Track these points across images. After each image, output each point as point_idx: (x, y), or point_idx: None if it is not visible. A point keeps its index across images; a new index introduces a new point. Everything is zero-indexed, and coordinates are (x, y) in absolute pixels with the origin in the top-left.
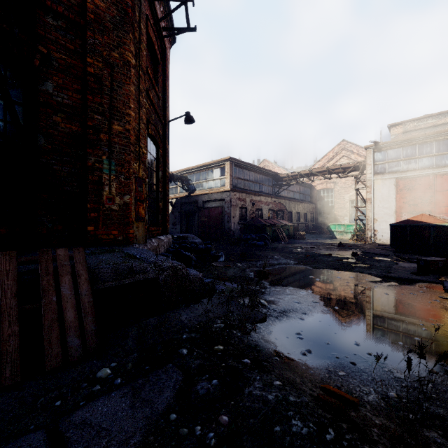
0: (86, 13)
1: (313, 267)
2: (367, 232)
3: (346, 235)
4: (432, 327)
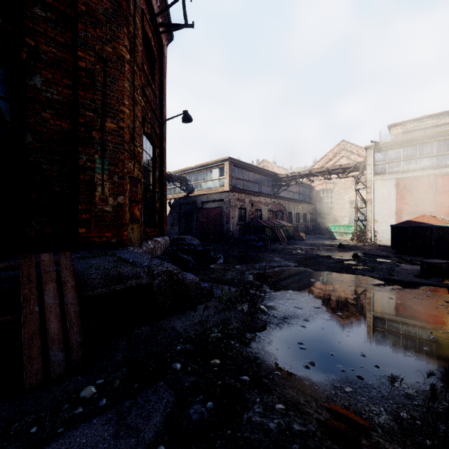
0: (77, 5)
1: (313, 270)
2: (367, 232)
3: (345, 236)
4: (441, 335)
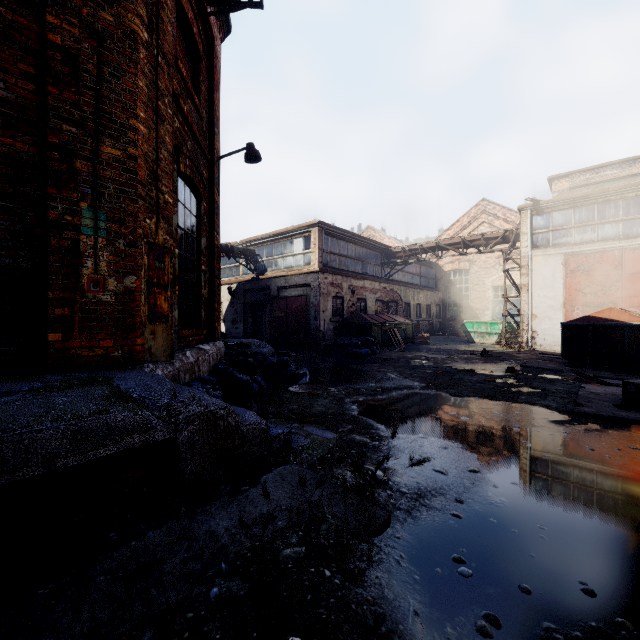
0: None
1: (452, 394)
2: (522, 333)
3: (488, 338)
4: None
